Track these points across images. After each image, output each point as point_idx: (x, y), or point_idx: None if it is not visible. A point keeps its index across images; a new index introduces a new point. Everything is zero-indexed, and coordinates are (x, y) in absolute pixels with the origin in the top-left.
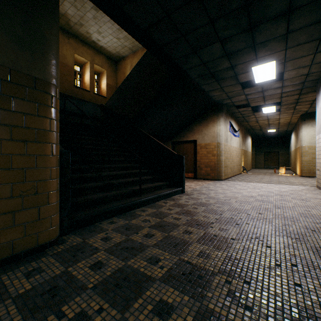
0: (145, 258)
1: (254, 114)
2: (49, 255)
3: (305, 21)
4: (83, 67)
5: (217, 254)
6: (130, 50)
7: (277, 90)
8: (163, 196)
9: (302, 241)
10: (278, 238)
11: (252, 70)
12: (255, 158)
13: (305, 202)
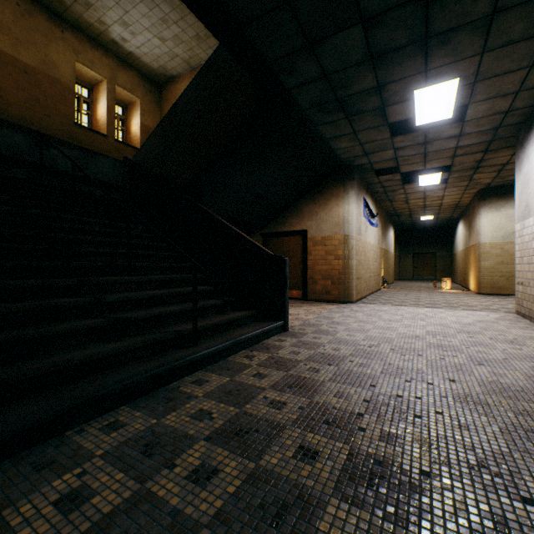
0: None
1: (404, 187)
2: None
3: None
4: (94, 91)
5: None
6: (185, 65)
7: (449, 142)
8: (246, 341)
9: None
10: (531, 462)
11: (414, 97)
12: (398, 263)
13: (519, 347)
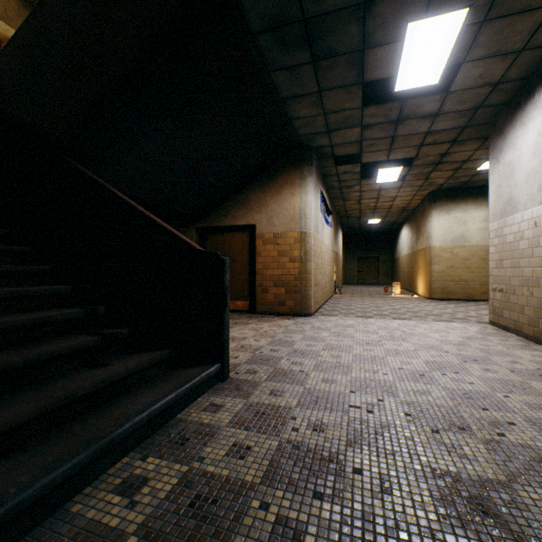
0: None
1: (361, 183)
2: None
3: None
4: None
5: None
6: None
7: (423, 123)
8: (135, 433)
9: None
10: None
11: (405, 36)
12: (345, 267)
13: None
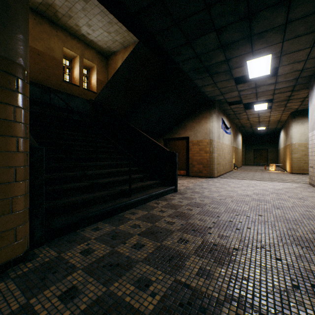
0: (133, 280)
1: (246, 111)
2: (11, 277)
3: (306, 9)
4: (72, 62)
5: (220, 272)
6: (121, 45)
7: (270, 86)
8: (155, 196)
9: (314, 250)
10: (286, 247)
11: (247, 64)
12: (244, 155)
13: (303, 201)
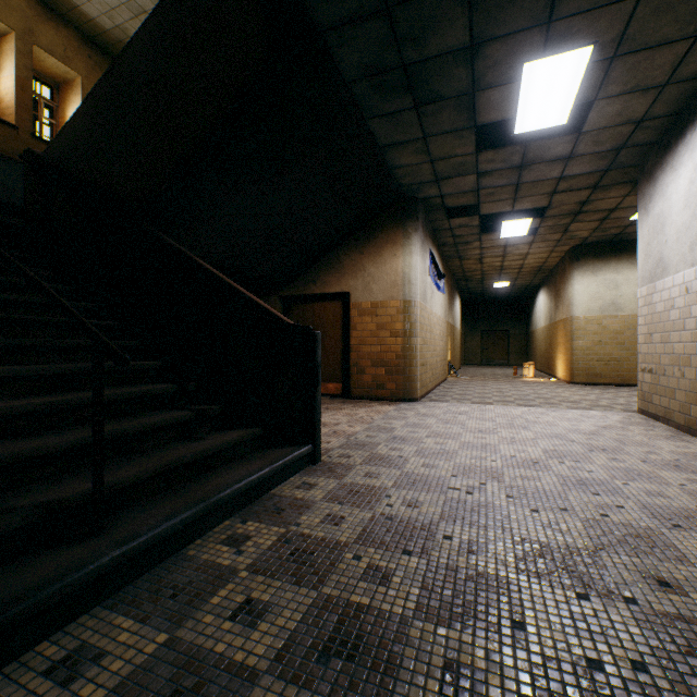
0: None
1: (481, 239)
2: None
3: None
4: None
5: None
6: None
7: (553, 168)
8: (234, 500)
9: None
10: None
11: (522, 77)
12: (464, 343)
13: None
